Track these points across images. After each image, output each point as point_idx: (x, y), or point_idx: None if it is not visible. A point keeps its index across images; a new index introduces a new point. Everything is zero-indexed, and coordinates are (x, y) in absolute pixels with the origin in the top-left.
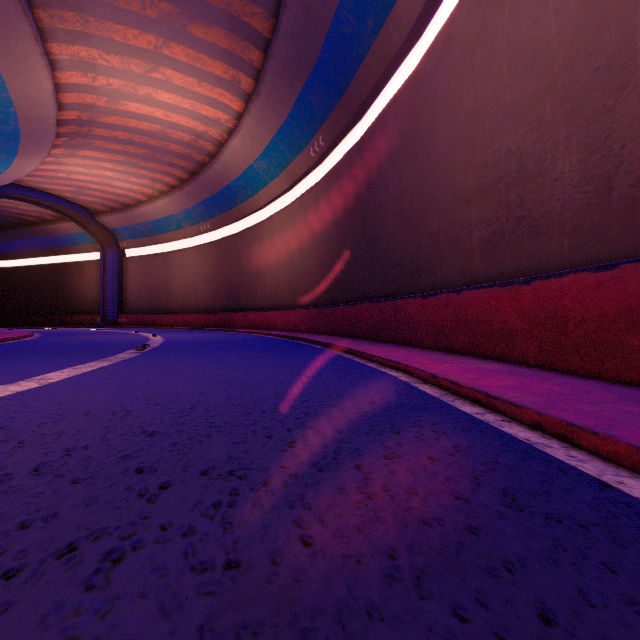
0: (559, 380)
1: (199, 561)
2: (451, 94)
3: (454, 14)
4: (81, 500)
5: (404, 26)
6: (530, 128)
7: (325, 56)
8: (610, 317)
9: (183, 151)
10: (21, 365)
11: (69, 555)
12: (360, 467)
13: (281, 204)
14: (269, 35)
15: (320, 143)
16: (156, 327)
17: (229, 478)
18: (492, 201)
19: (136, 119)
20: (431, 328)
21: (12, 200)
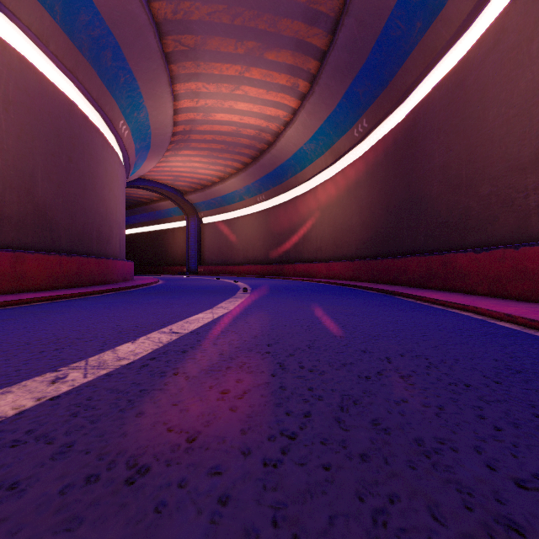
0: None
1: (449, 383)
2: (504, 77)
3: (508, 8)
4: (354, 359)
5: (453, 23)
6: None
7: (373, 56)
8: None
9: (249, 143)
10: (194, 299)
11: (383, 375)
12: (497, 360)
13: (324, 176)
14: (326, 48)
15: (364, 125)
16: (225, 275)
17: (420, 358)
18: None
19: (220, 125)
20: (485, 278)
21: (135, 189)
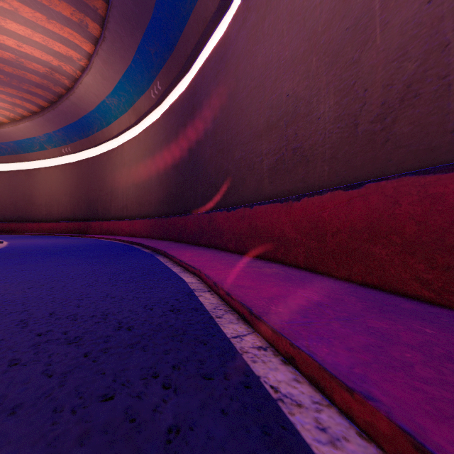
0: (319, 284)
1: None
2: (249, 51)
3: None
4: None
5: None
6: (302, 77)
7: (158, 14)
8: (357, 229)
9: (40, 81)
10: None
11: None
12: None
13: (131, 135)
14: None
15: (158, 87)
16: (19, 233)
17: None
18: (276, 135)
19: None
20: (233, 235)
21: None
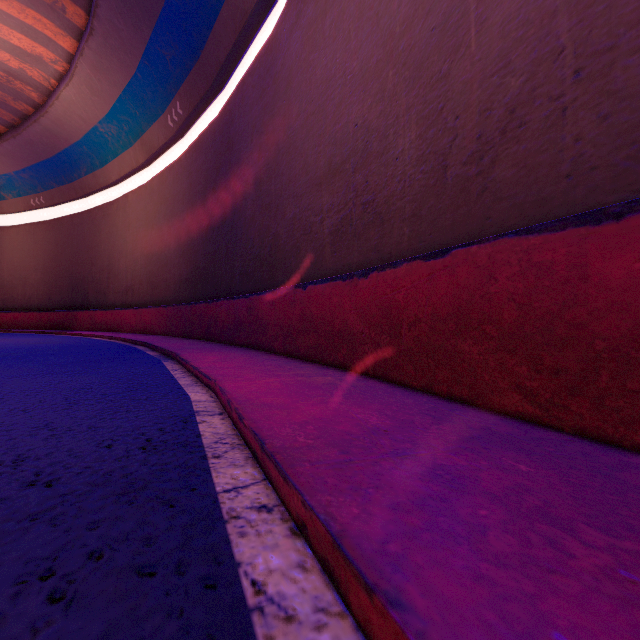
0: (386, 400)
1: None
2: (305, 61)
3: None
4: None
5: None
6: (375, 100)
7: None
8: (442, 316)
9: None
10: None
11: None
12: None
13: (139, 181)
14: None
15: (178, 111)
16: None
17: None
18: (341, 184)
19: None
20: (280, 329)
21: None
